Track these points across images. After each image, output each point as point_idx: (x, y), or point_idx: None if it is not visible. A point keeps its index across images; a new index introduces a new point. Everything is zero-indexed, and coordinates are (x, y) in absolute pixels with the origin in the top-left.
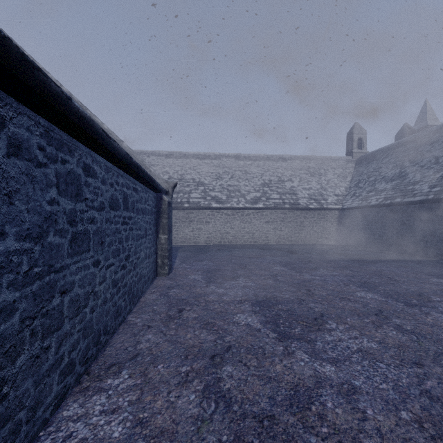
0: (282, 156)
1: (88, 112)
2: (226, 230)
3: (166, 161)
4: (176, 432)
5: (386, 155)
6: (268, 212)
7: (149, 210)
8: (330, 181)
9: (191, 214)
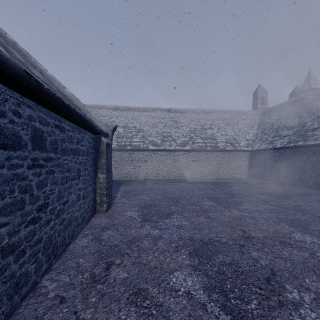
0: (203, 109)
1: (31, 59)
2: (161, 167)
3: (113, 113)
4: None
5: (285, 109)
6: (194, 153)
7: (84, 151)
8: (241, 129)
9: (132, 154)
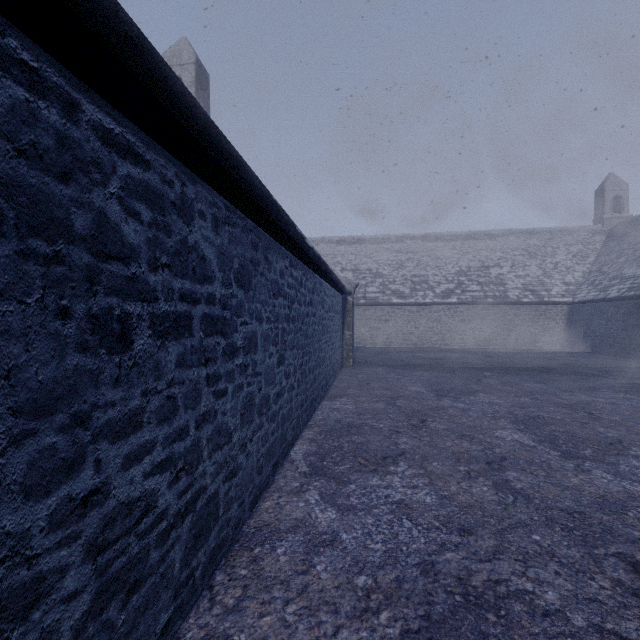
0: (488, 231)
1: None
2: (409, 330)
3: (337, 249)
4: (375, 409)
5: None
6: (463, 308)
7: (339, 310)
8: (559, 264)
9: (367, 311)
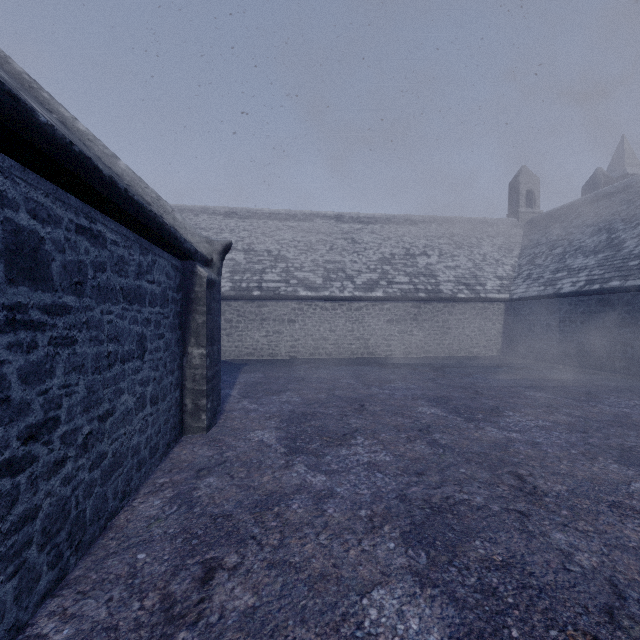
0: (409, 216)
1: (42, 94)
2: (323, 334)
3: (225, 223)
4: None
5: (577, 214)
6: (391, 305)
7: (154, 295)
8: (487, 256)
9: (264, 307)
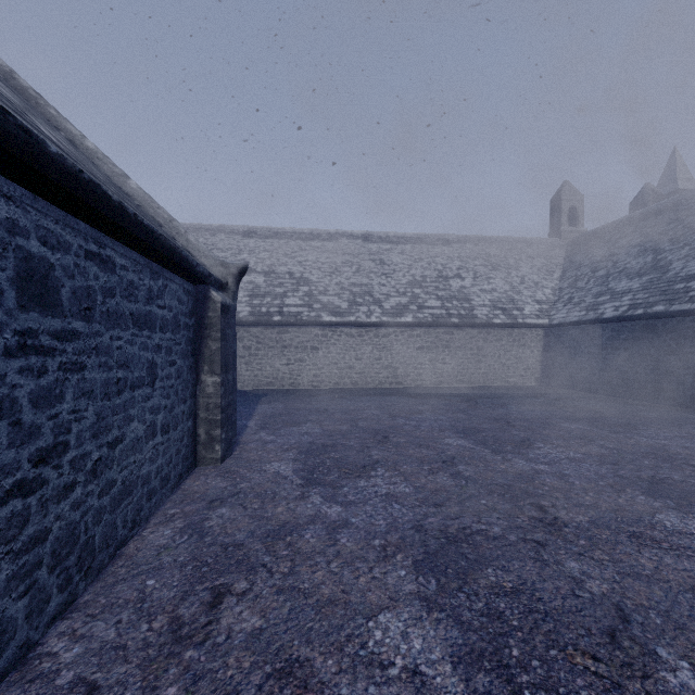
0: (442, 236)
1: (50, 111)
2: (348, 362)
3: (244, 243)
4: None
5: (622, 233)
6: (421, 331)
7: (165, 320)
8: (526, 278)
9: (285, 334)
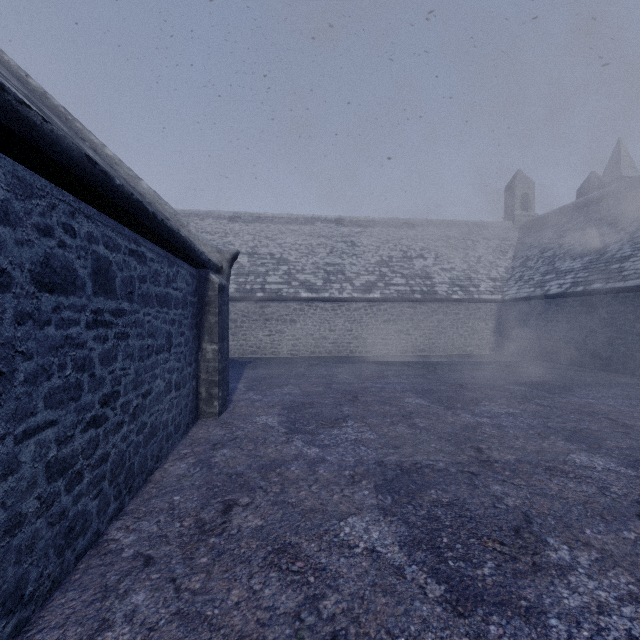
0: (407, 220)
1: (76, 125)
2: (323, 333)
3: (229, 227)
4: None
5: (568, 218)
6: (388, 306)
7: (178, 299)
8: (482, 258)
9: (267, 308)
